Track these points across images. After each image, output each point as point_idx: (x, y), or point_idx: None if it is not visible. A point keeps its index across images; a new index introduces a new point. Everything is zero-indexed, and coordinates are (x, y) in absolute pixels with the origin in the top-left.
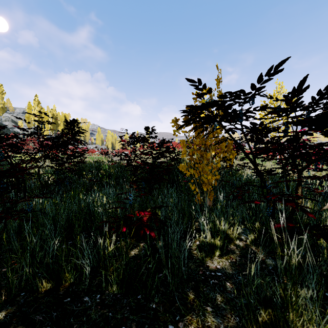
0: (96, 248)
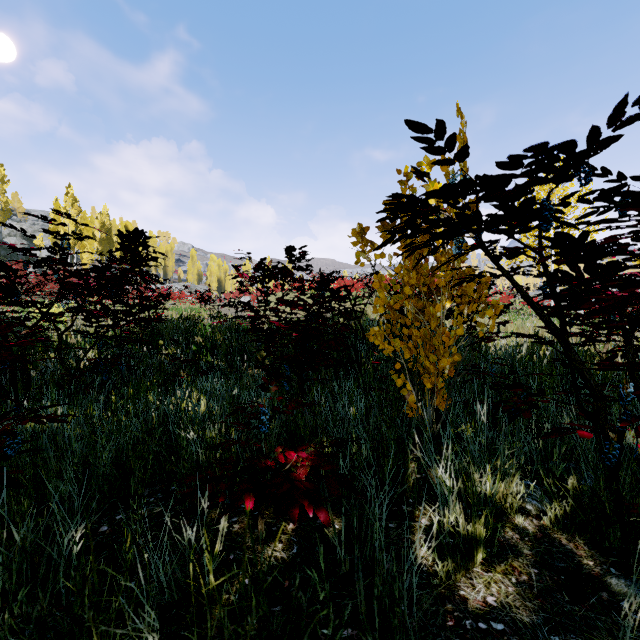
0: (179, 553)
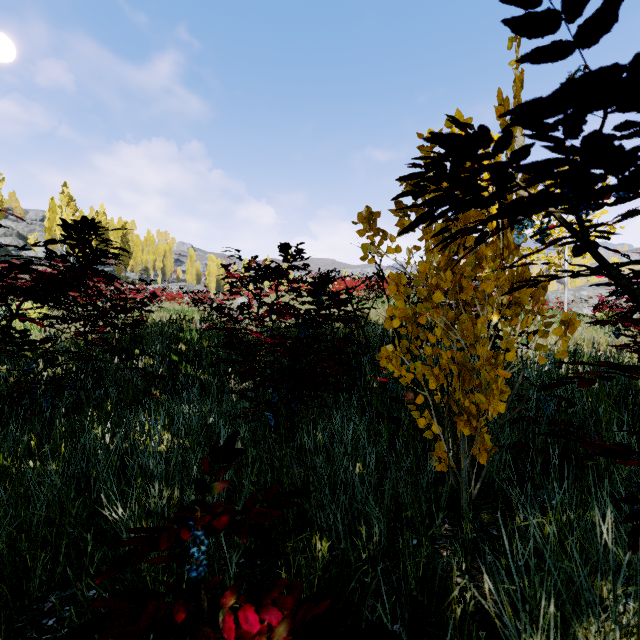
0: None
